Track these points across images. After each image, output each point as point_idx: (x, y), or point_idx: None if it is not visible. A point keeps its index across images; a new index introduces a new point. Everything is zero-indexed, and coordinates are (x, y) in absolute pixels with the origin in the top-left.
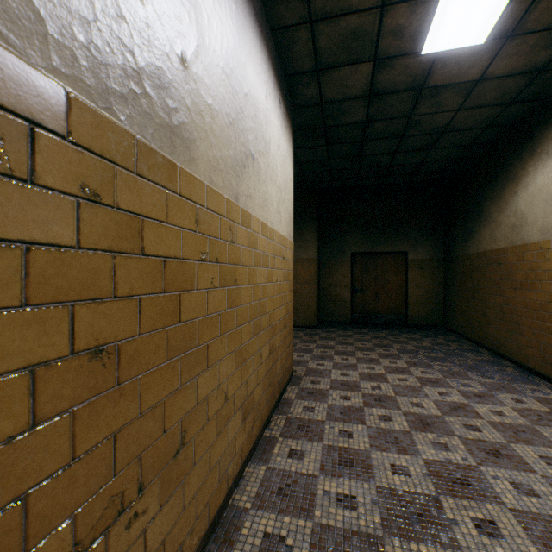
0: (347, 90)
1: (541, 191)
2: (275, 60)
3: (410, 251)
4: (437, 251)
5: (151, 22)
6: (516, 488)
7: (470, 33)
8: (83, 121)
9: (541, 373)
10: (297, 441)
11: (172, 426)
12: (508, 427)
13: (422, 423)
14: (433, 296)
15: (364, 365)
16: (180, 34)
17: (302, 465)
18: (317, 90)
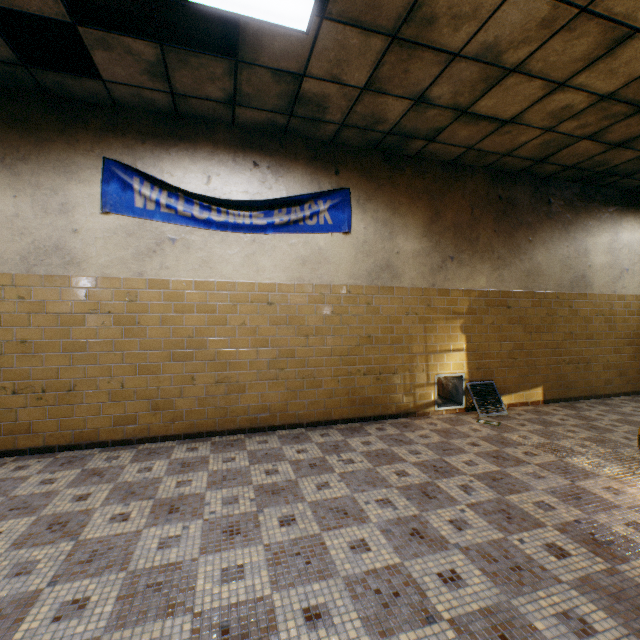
0: None
1: None
2: None
3: None
4: None
5: (580, 266)
6: None
7: None
8: (568, 296)
9: None
10: None
11: (585, 356)
12: None
13: None
14: None
15: None
16: (587, 260)
17: None
18: None
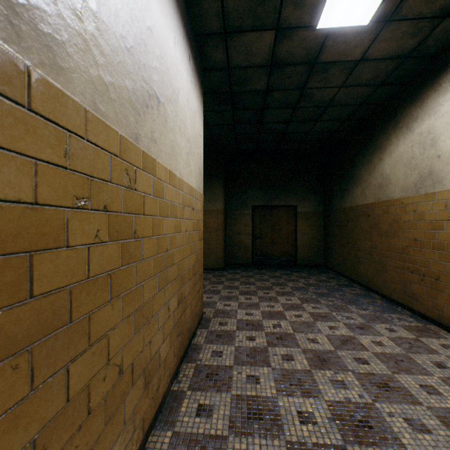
0: (251, 57)
1: (402, 157)
2: (184, 14)
3: (298, 205)
4: (319, 205)
5: None
6: (410, 425)
7: (358, 12)
8: None
9: (402, 304)
10: (206, 393)
11: None
12: (389, 357)
13: (319, 359)
14: (316, 241)
15: (265, 303)
16: None
17: (210, 424)
18: (225, 54)
